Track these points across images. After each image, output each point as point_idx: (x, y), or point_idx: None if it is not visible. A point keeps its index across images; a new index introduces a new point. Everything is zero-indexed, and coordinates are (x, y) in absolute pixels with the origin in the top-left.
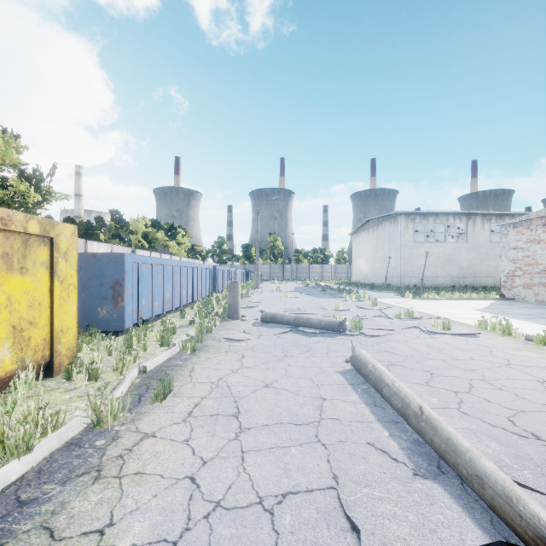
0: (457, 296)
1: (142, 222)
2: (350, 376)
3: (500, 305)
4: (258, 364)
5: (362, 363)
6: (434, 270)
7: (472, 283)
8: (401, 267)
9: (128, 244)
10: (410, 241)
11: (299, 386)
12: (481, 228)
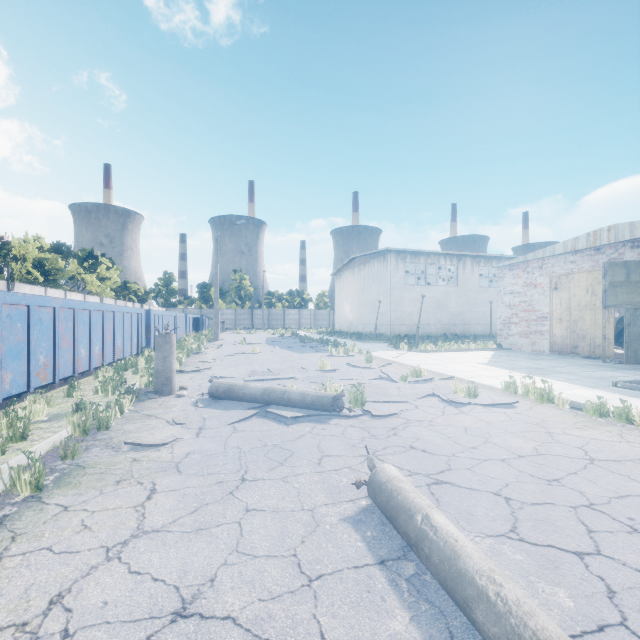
0: (456, 347)
1: (33, 243)
2: (373, 532)
3: (503, 357)
4: (180, 517)
5: (397, 504)
6: (426, 317)
7: (462, 331)
8: (391, 313)
9: (8, 276)
10: (401, 284)
11: (265, 593)
12: (471, 271)
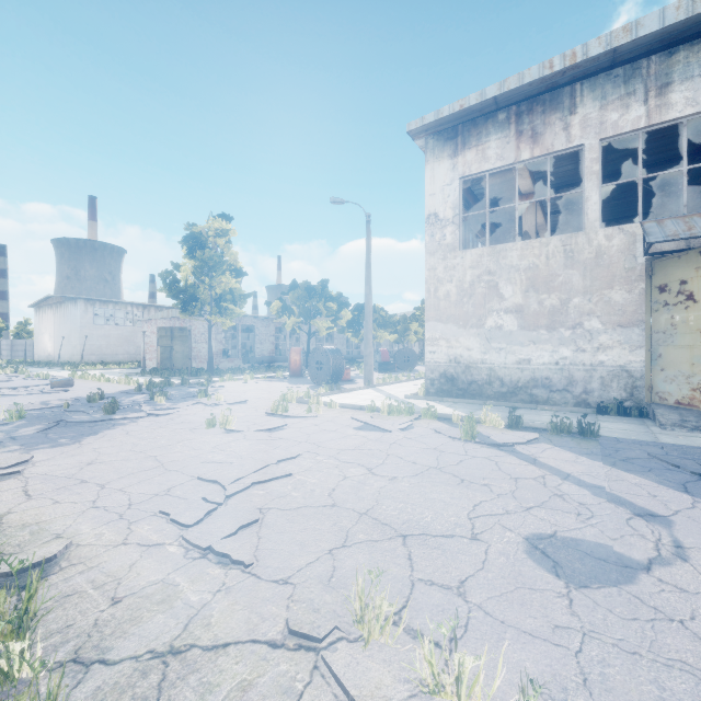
0: (107, 367)
1: None
2: None
3: (123, 371)
4: None
5: None
6: (114, 349)
7: None
8: (81, 346)
9: None
10: (91, 323)
11: None
12: None
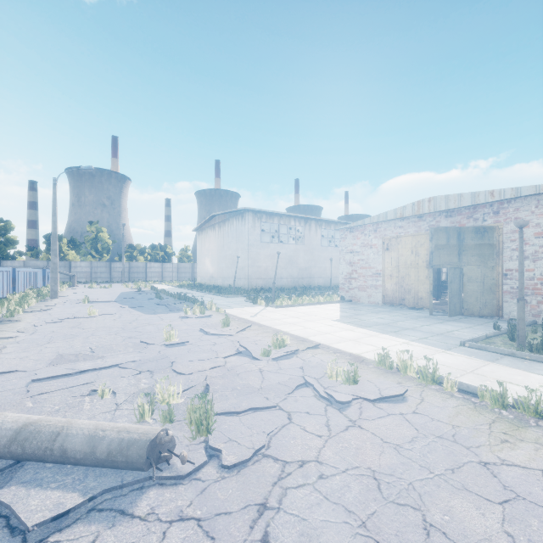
0: (308, 301)
1: None
2: None
3: (350, 311)
4: None
5: None
6: (279, 271)
7: (308, 283)
8: (249, 268)
9: None
10: (258, 241)
11: None
12: (315, 232)
